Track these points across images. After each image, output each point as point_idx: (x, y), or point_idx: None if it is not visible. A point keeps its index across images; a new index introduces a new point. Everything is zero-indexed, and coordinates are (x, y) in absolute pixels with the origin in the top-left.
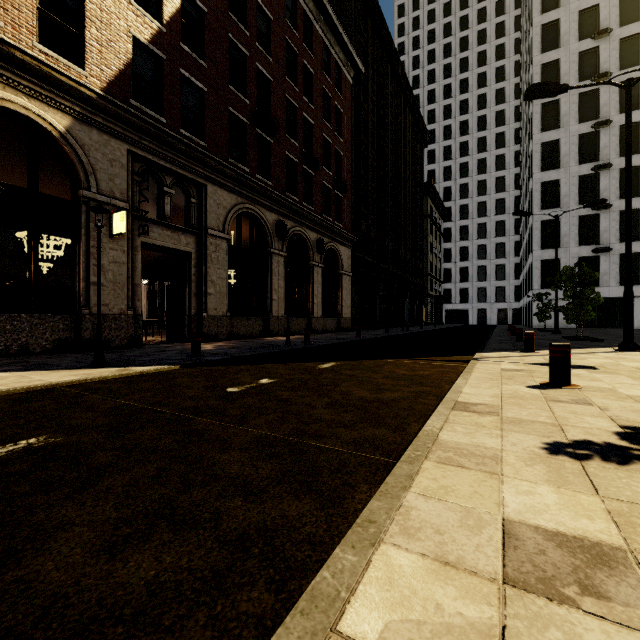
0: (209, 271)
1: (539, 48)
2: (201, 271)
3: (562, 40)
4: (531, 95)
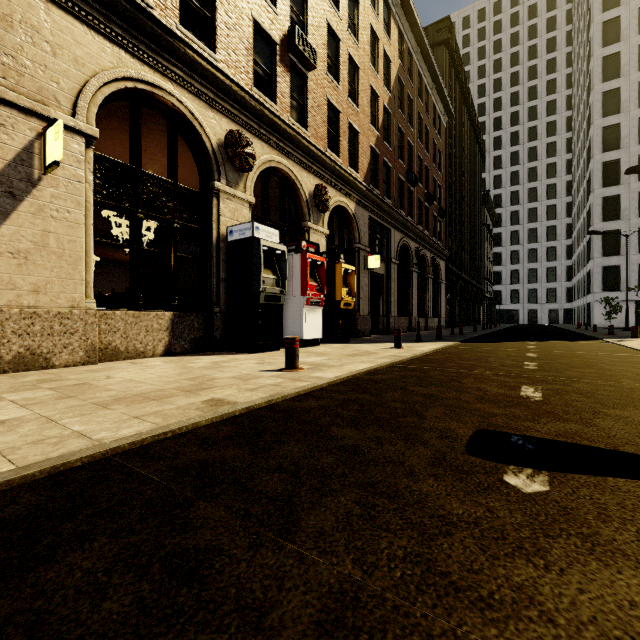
0: (391, 287)
1: (600, 78)
2: (387, 287)
3: (622, 71)
4: (630, 172)
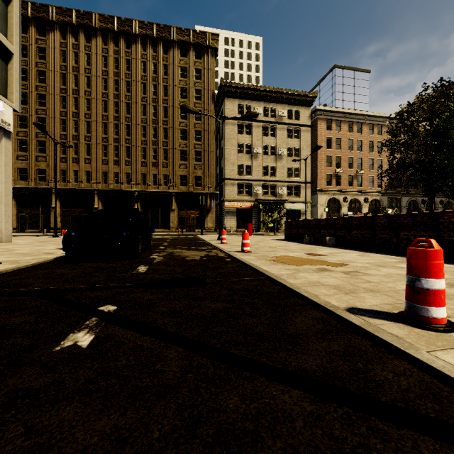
0: None
1: None
2: None
3: None
4: None
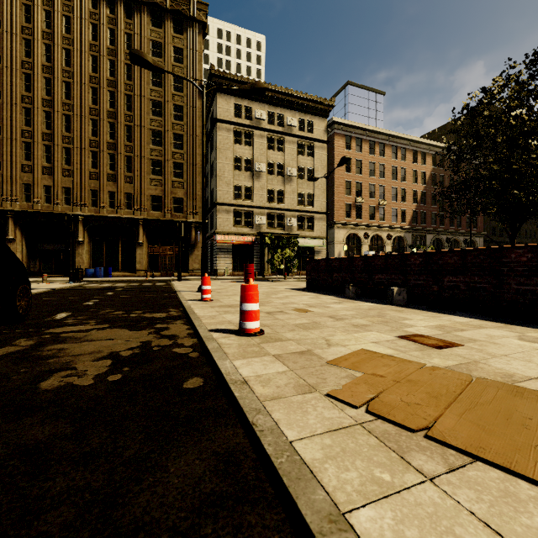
0: None
1: None
2: None
3: None
4: None
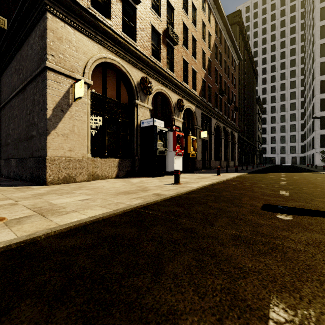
0: (211, 146)
1: (319, 37)
2: (210, 146)
3: None
4: None
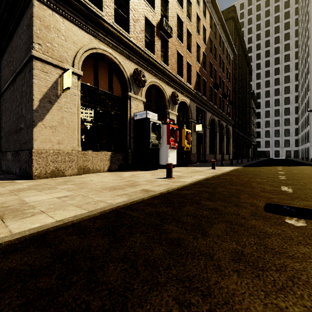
0: (206, 139)
1: None
2: (204, 139)
3: None
4: None
